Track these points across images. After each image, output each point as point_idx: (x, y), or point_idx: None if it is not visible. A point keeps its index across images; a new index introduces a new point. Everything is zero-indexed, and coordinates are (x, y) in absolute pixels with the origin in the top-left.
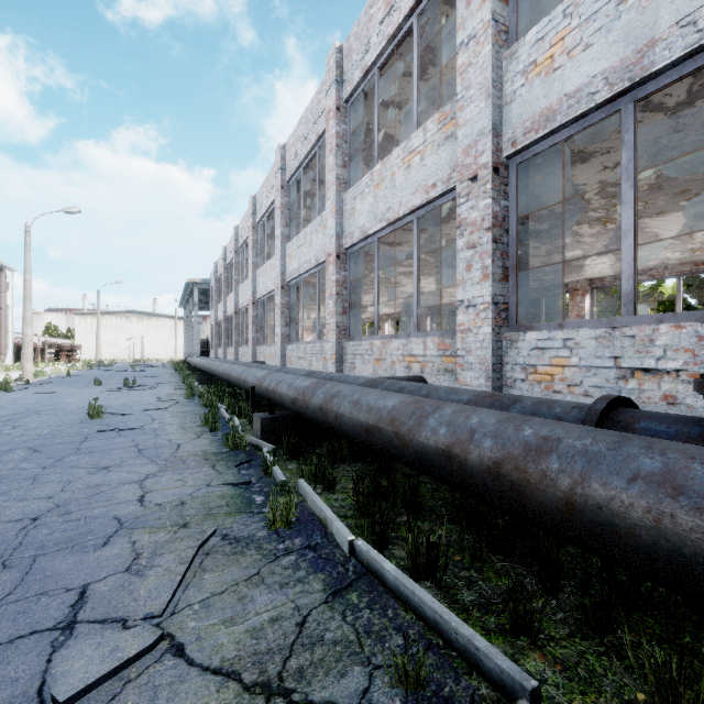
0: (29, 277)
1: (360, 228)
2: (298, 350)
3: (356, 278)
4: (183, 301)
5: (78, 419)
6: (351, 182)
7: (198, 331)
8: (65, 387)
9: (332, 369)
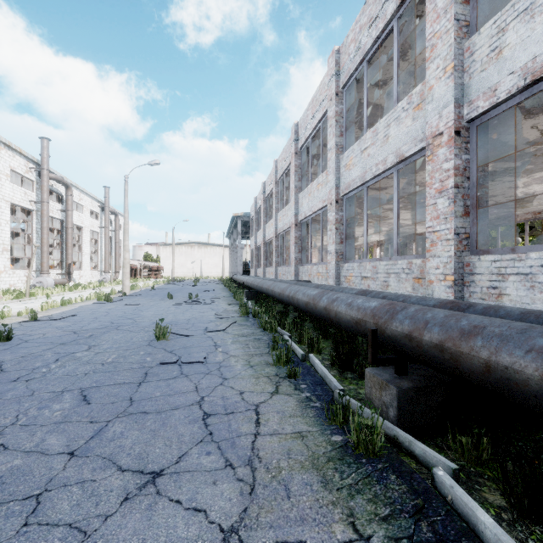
0: (127, 215)
1: (519, 70)
2: (362, 268)
3: (482, 164)
4: (229, 233)
5: (146, 339)
6: (478, 21)
7: (241, 255)
8: (147, 299)
9: (445, 294)
